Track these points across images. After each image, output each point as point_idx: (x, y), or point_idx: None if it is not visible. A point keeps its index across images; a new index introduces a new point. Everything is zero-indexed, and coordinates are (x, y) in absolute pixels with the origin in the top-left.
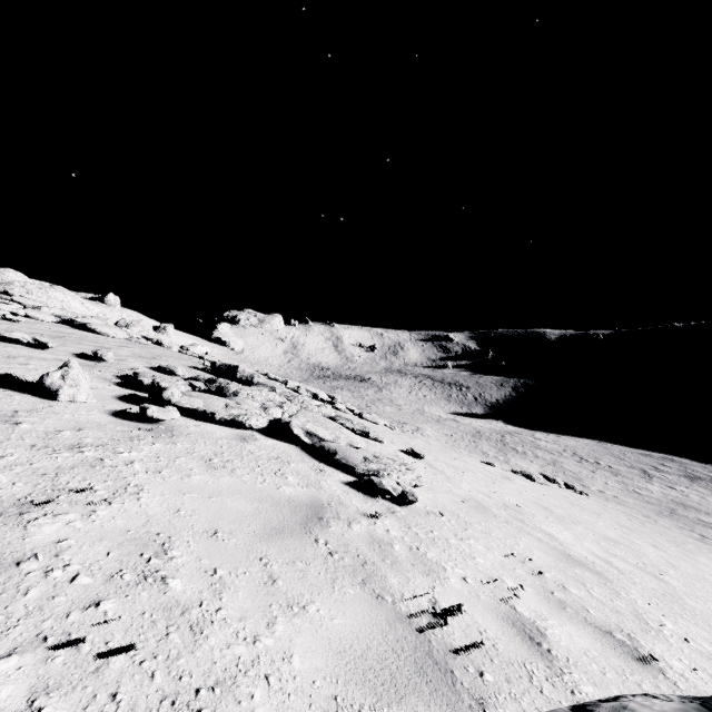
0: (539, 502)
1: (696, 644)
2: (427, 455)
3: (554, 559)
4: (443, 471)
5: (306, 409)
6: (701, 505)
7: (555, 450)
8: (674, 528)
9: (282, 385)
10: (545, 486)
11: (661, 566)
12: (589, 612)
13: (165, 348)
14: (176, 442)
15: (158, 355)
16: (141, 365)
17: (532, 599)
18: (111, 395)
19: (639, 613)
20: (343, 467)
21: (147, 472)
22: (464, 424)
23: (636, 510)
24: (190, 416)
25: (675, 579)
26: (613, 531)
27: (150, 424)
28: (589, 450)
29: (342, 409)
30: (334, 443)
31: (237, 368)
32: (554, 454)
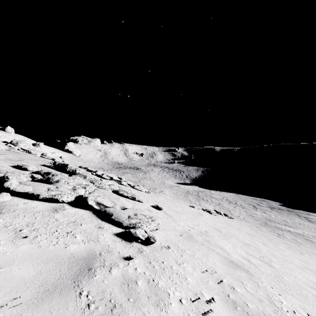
0: (215, 226)
1: (299, 313)
2: (164, 207)
3: (226, 266)
4: (171, 215)
5: (102, 187)
6: (276, 219)
7: (219, 198)
8: (268, 232)
9: (93, 173)
10: (216, 216)
11: (269, 256)
12: (248, 306)
13: (31, 155)
14: None
15: (23, 158)
16: (7, 165)
17: (219, 306)
18: None
19: (270, 297)
20: (115, 223)
21: None
22: (182, 188)
23: (252, 224)
24: (24, 196)
25: (276, 263)
26: (246, 238)
27: None
28: (232, 197)
29: (124, 185)
30: (112, 208)
31: (67, 165)
32: (219, 200)
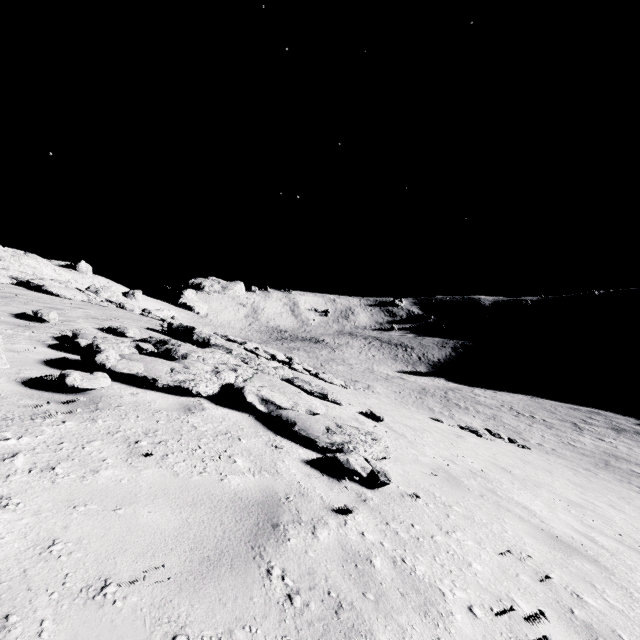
0: (496, 462)
1: None
2: (385, 416)
3: (547, 547)
4: (403, 434)
5: (263, 372)
6: (630, 456)
7: (494, 405)
8: (615, 482)
9: (240, 346)
10: (492, 442)
11: (633, 535)
12: None
13: (126, 311)
14: (97, 418)
15: (115, 317)
16: (90, 326)
17: (557, 630)
18: (37, 359)
19: None
20: (302, 440)
21: (31, 470)
22: (410, 381)
23: (576, 462)
24: (129, 382)
25: None
26: (571, 491)
27: (72, 394)
28: (523, 404)
29: (299, 370)
30: (292, 411)
31: (194, 330)
32: (493, 409)
